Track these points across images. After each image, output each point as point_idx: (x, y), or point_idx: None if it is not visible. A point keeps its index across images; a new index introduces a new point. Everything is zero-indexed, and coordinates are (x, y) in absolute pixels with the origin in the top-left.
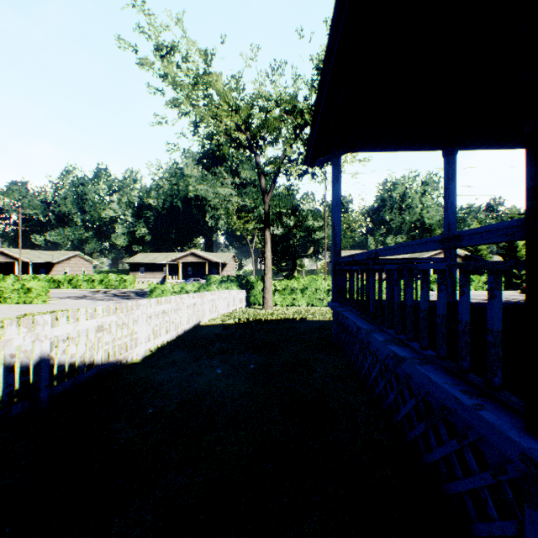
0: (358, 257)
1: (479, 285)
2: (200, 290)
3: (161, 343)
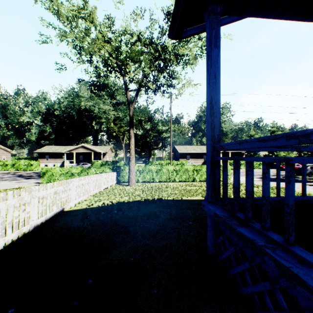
0: None
1: (256, 166)
2: (82, 172)
3: None
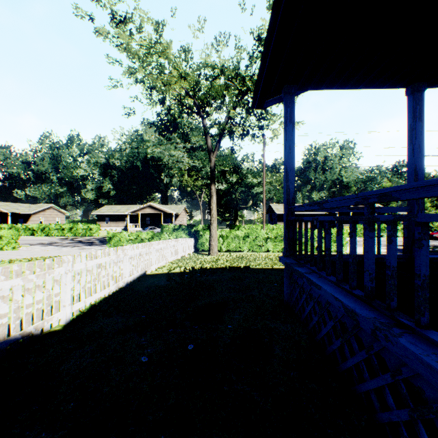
0: (334, 204)
1: None
2: (153, 238)
3: (96, 300)
